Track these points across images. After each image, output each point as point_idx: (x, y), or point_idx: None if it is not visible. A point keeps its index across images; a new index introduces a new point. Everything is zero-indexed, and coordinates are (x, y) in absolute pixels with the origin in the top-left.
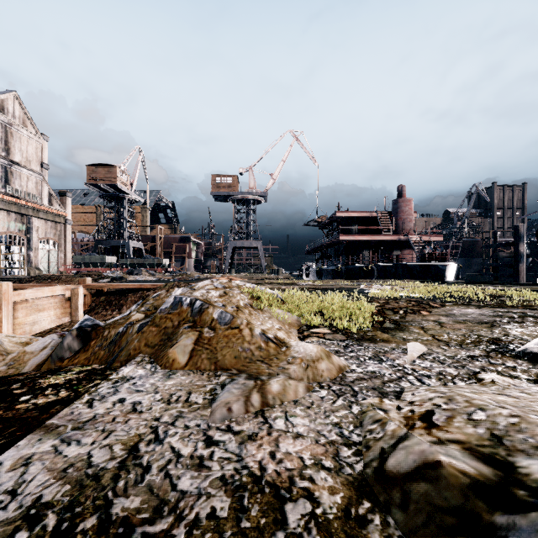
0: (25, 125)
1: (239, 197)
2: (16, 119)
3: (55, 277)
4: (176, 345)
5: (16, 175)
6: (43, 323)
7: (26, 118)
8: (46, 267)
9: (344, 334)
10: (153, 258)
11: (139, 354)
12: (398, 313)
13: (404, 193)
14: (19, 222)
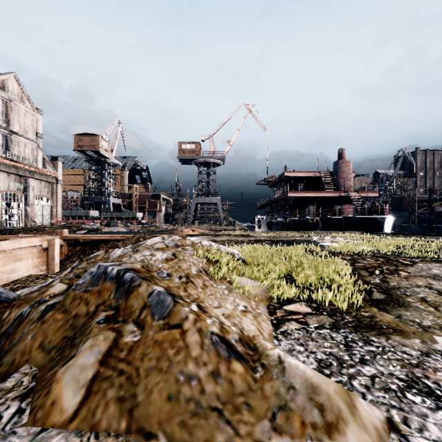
0: (23, 101)
1: (201, 161)
2: (15, 96)
3: (40, 229)
4: (71, 362)
5: (15, 142)
6: (20, 271)
7: (23, 96)
8: (41, 220)
9: (331, 315)
10: (129, 212)
11: (25, 363)
12: (373, 273)
13: (344, 156)
14: (18, 182)
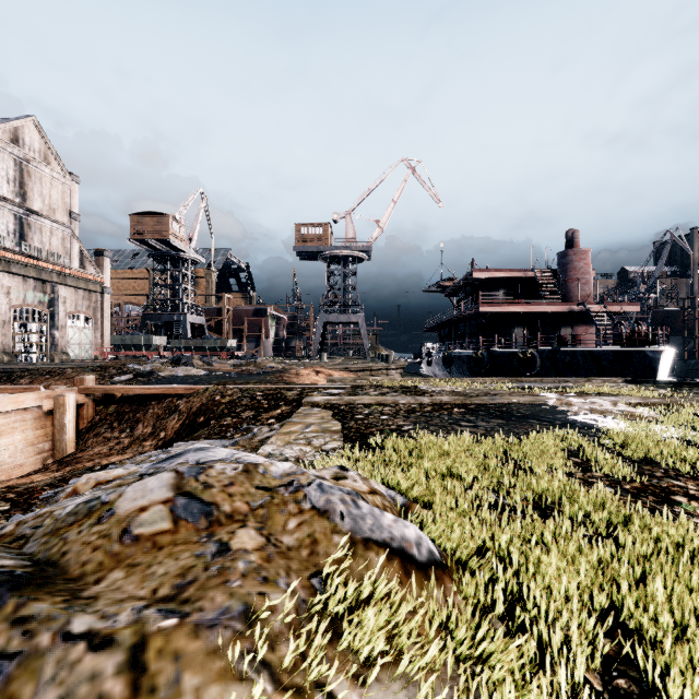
0: (48, 162)
1: (332, 254)
2: (35, 154)
3: (58, 371)
4: None
5: (35, 228)
6: None
7: (49, 153)
8: (77, 351)
9: None
10: (215, 338)
11: None
12: None
13: (577, 241)
14: (40, 291)
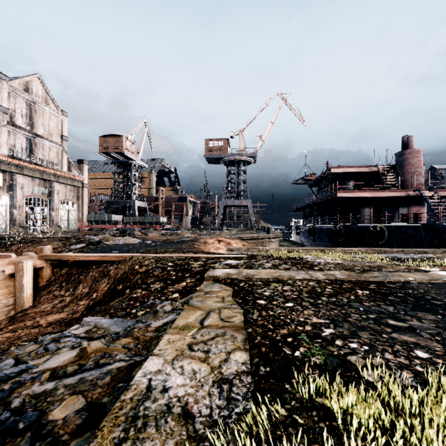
0: (47, 103)
1: (229, 159)
2: (39, 98)
3: (37, 240)
4: None
5: (39, 146)
6: None
7: (48, 97)
8: (66, 225)
9: None
10: (152, 216)
11: None
12: None
13: (411, 144)
14: (42, 186)
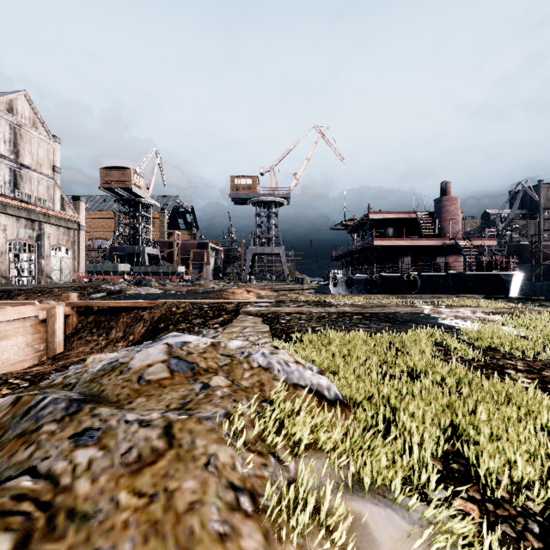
0: (36, 127)
1: (259, 200)
2: (26, 120)
3: (47, 290)
4: None
5: (26, 179)
6: (5, 354)
7: (37, 120)
8: (58, 275)
9: None
10: (167, 266)
11: None
12: None
13: (449, 191)
14: (29, 228)
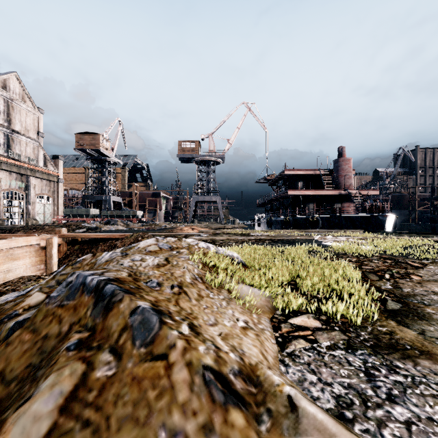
0: (24, 100)
1: (201, 159)
2: (16, 95)
3: (40, 227)
4: (24, 407)
5: (16, 141)
6: (18, 270)
7: (25, 95)
8: (42, 218)
9: (344, 331)
10: (129, 210)
11: None
12: (383, 277)
13: (344, 153)
14: (19, 180)
